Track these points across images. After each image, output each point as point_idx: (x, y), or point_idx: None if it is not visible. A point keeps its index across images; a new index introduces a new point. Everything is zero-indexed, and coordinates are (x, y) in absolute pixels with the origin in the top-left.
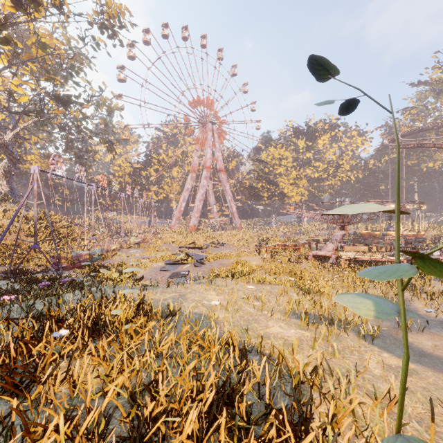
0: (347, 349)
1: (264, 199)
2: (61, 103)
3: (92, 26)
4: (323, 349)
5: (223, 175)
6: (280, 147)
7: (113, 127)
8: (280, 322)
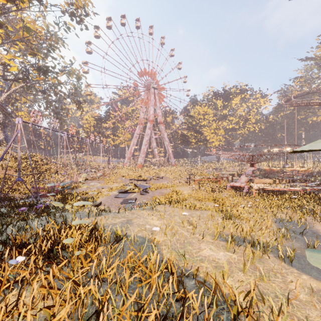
0: (270, 272)
1: (192, 144)
2: (42, 72)
3: (64, 14)
4: (250, 271)
5: (162, 126)
6: (204, 105)
7: (81, 90)
8: (210, 244)
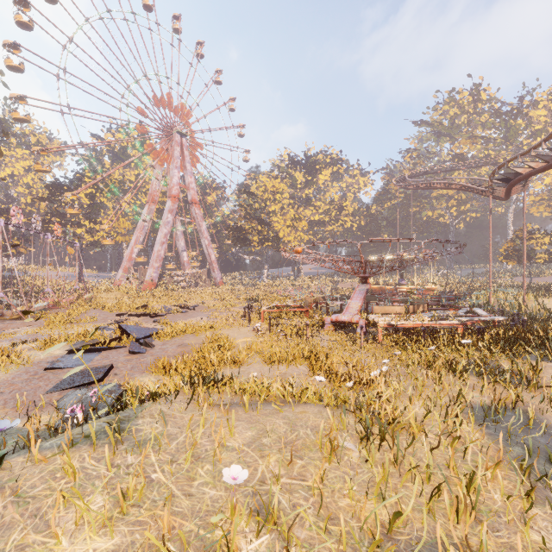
0: None
1: (254, 245)
2: None
3: None
4: None
5: (198, 209)
6: (275, 176)
7: None
8: None
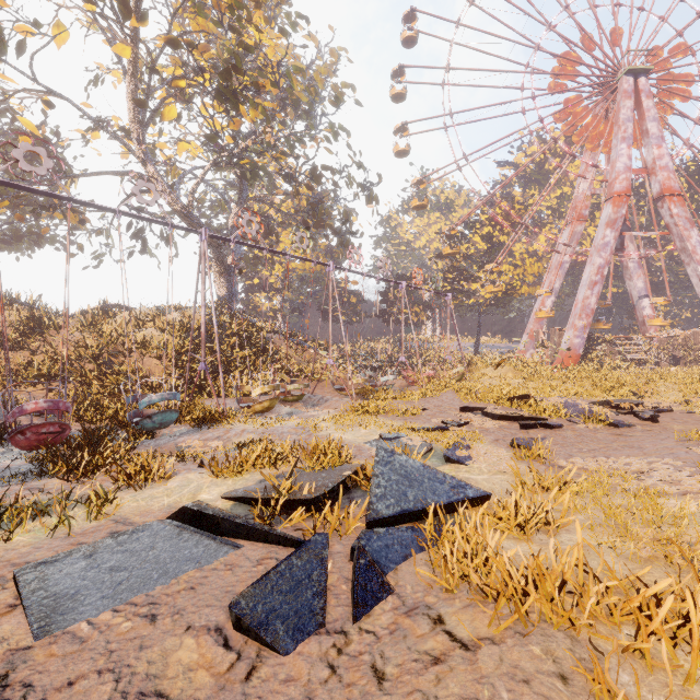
0: None
1: None
2: (226, 100)
3: None
4: None
5: (676, 207)
6: None
7: (348, 135)
8: None
